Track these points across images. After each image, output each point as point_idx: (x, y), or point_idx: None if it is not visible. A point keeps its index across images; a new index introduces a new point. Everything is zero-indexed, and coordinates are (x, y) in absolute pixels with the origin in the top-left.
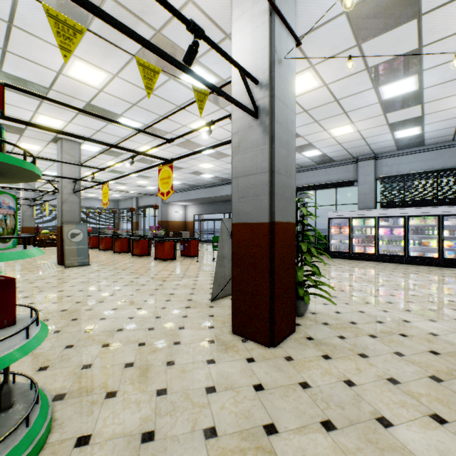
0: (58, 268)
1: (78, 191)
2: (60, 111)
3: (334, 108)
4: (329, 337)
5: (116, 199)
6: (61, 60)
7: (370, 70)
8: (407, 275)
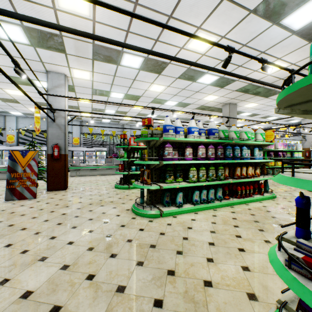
0: None
1: None
2: None
3: None
4: None
5: None
6: (98, 9)
7: None
8: None
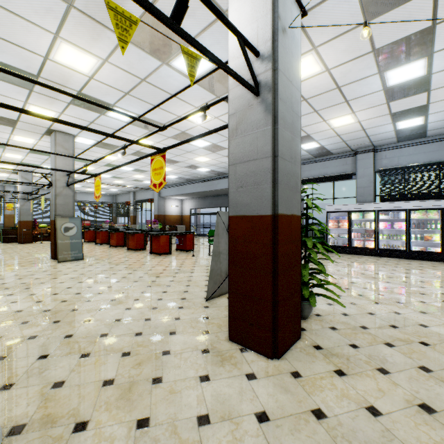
0: (51, 263)
1: (71, 184)
2: (51, 101)
3: (335, 96)
4: (340, 345)
5: (114, 193)
6: (47, 43)
7: (377, 53)
8: (412, 271)
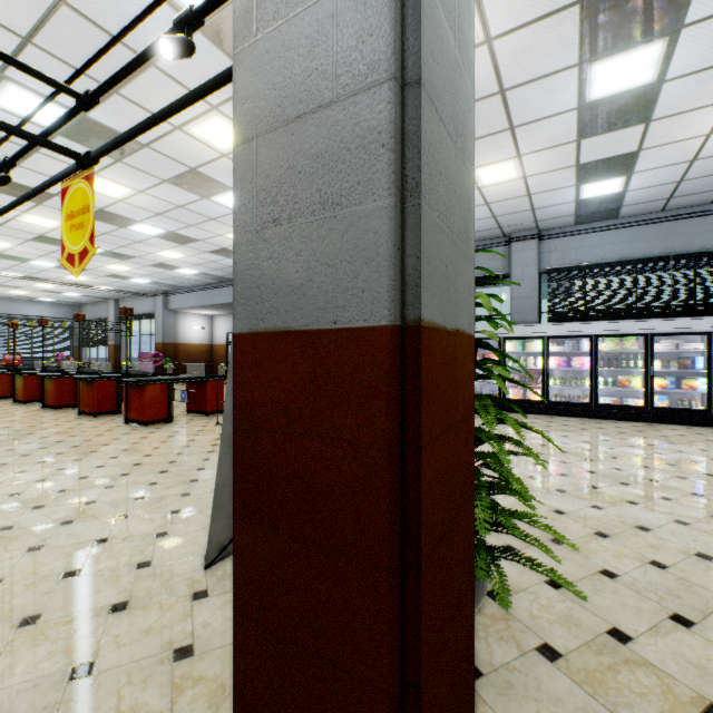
0: None
1: None
2: None
3: (494, 114)
4: None
5: (75, 301)
6: None
7: (587, 8)
8: (615, 443)
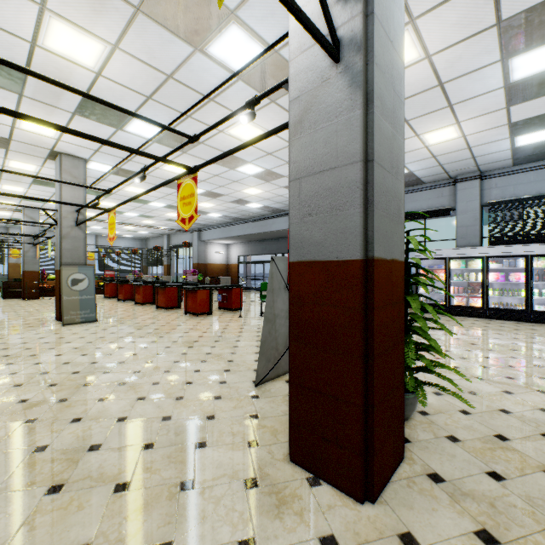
0: (54, 326)
1: (81, 223)
2: (50, 110)
3: (435, 98)
4: (472, 475)
5: (144, 236)
6: (31, 20)
7: (503, 27)
8: (541, 340)
